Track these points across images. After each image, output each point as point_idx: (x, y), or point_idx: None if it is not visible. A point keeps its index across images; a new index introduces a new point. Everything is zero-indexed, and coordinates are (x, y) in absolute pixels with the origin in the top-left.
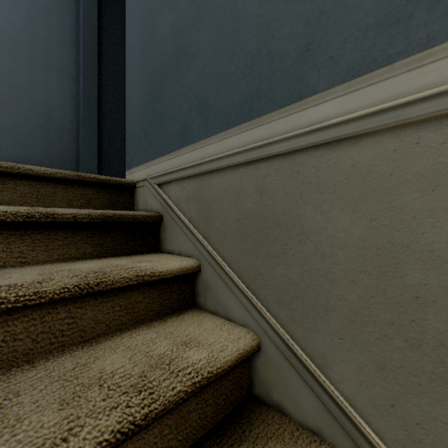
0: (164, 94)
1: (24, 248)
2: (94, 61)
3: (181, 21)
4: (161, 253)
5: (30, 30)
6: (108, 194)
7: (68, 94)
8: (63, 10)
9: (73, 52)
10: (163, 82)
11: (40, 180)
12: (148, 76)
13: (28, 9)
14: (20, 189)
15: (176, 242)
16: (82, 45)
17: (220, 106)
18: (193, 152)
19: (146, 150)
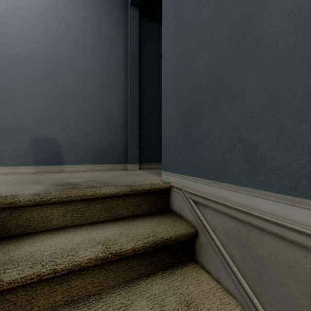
0: (199, 123)
1: (101, 278)
2: (136, 76)
3: (219, 60)
4: (196, 264)
5: (101, 67)
6: (151, 197)
7: (121, 102)
8: (118, 48)
9: (124, 73)
10: (198, 113)
11: (109, 196)
12: (181, 103)
13: (100, 54)
14: (98, 206)
15: (213, 266)
16: (129, 67)
17: (278, 162)
18: (235, 193)
19: (180, 164)
